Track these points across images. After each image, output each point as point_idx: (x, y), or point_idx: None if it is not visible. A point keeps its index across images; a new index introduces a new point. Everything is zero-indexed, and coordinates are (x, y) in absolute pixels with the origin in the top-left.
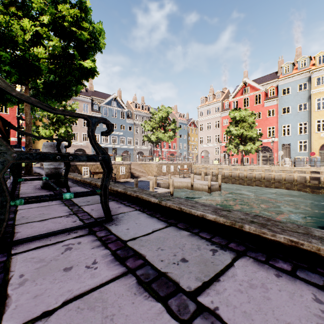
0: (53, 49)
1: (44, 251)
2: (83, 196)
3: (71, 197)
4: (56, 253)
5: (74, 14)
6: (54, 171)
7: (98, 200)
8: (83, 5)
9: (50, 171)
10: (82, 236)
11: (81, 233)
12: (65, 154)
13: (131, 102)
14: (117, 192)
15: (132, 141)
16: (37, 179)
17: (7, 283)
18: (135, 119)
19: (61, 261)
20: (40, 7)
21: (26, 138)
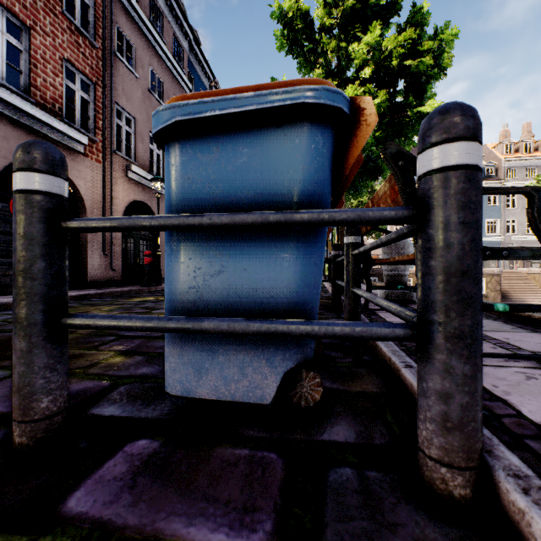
0: (377, 108)
1: (492, 370)
2: (523, 310)
3: (504, 309)
4: (517, 378)
5: (403, 40)
6: (398, 279)
7: (500, 327)
8: (419, 16)
9: (393, 280)
10: (535, 368)
11: (527, 364)
12: (497, 249)
13: (494, 145)
14: (531, 320)
15: (498, 226)
16: (391, 288)
17: (484, 387)
18: (505, 179)
19: (536, 387)
20: (362, 60)
21: (340, 239)
